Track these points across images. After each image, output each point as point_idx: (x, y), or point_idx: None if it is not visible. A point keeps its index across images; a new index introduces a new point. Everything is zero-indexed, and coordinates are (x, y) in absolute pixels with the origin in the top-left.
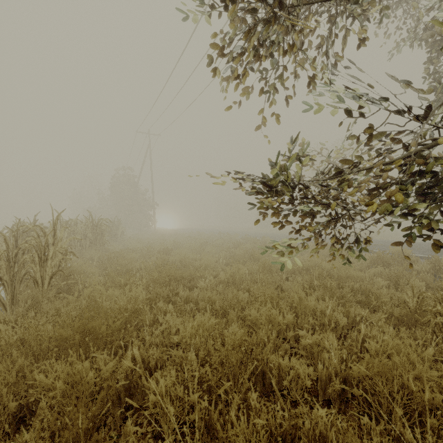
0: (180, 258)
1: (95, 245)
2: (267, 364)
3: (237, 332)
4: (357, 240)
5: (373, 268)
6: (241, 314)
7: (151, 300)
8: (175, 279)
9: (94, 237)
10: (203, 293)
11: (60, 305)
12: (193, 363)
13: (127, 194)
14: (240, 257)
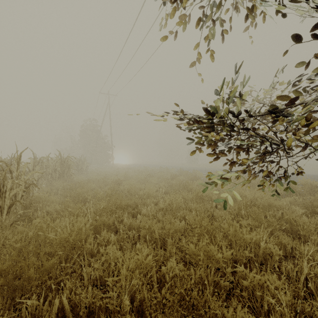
0: (128, 188)
1: (63, 177)
2: (209, 314)
3: (175, 267)
4: (284, 174)
5: (289, 197)
6: (179, 245)
7: (97, 228)
8: (121, 207)
9: (62, 171)
10: (144, 222)
11: (10, 235)
12: (127, 311)
13: (92, 139)
14: (176, 187)
